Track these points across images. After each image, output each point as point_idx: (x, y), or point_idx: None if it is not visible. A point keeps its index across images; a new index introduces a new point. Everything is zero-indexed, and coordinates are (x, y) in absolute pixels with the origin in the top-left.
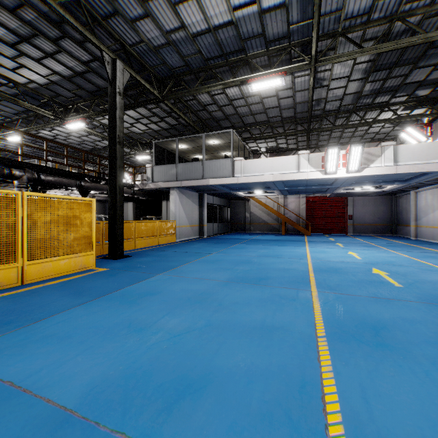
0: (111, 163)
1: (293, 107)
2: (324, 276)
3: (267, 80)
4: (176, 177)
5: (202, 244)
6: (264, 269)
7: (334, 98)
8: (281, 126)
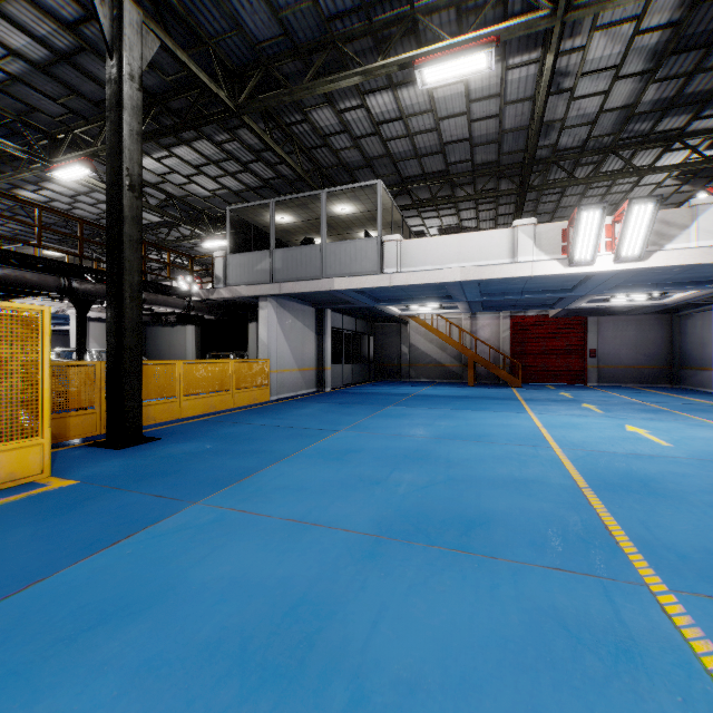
0: (111, 231)
1: (496, 141)
2: (632, 508)
3: (457, 56)
4: (271, 276)
5: (320, 407)
6: (466, 483)
7: (579, 121)
8: (470, 184)
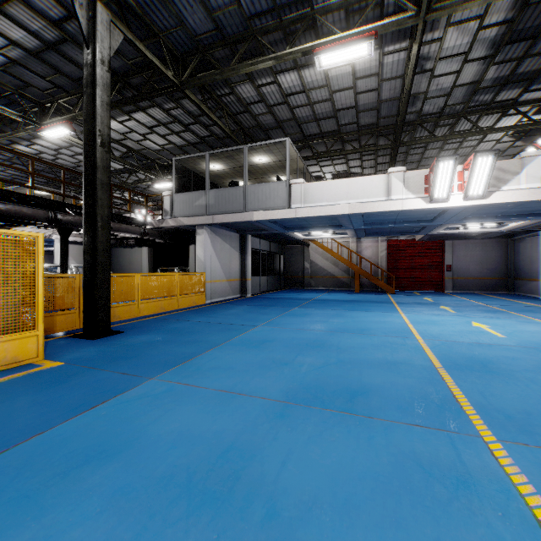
0: (87, 177)
1: (376, 108)
2: (474, 382)
3: (345, 46)
4: (206, 210)
5: (243, 308)
6: (352, 364)
7: (437, 93)
8: (356, 140)
